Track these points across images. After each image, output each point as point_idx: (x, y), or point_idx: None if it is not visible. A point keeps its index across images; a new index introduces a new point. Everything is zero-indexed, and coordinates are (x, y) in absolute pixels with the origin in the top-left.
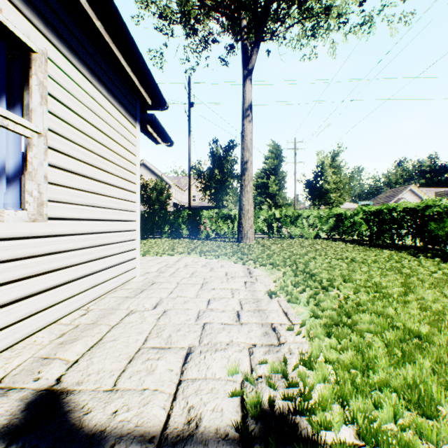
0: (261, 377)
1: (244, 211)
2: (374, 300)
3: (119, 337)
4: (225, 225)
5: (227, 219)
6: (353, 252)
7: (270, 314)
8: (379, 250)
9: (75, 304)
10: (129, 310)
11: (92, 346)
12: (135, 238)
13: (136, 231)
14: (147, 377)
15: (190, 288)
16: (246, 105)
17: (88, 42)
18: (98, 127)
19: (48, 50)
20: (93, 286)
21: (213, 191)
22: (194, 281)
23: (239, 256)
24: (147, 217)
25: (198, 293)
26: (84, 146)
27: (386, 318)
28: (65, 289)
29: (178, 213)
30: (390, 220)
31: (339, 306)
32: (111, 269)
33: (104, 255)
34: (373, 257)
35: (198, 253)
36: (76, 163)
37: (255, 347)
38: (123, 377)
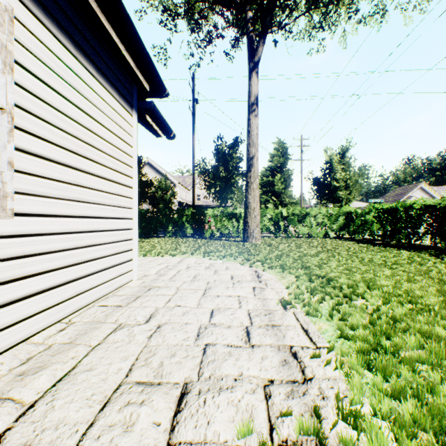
0: (286, 443)
1: (250, 209)
2: (412, 314)
3: (97, 364)
4: (230, 223)
5: (232, 218)
6: (369, 253)
7: (287, 332)
8: (397, 251)
9: (54, 317)
10: (116, 324)
11: (59, 380)
12: (131, 237)
13: (132, 230)
14: (121, 439)
15: (190, 294)
16: (252, 99)
17: (71, 9)
18: (84, 109)
19: (14, 8)
20: (78, 294)
21: (217, 189)
22: (196, 286)
23: (245, 257)
24: (150, 215)
25: (200, 302)
26: (65, 130)
27: (437, 342)
28: (39, 299)
29: (182, 212)
30: (407, 218)
31: (371, 321)
32: (101, 273)
33: (92, 258)
34: (392, 258)
35: (202, 254)
36: (55, 149)
37: (272, 385)
38: (88, 438)
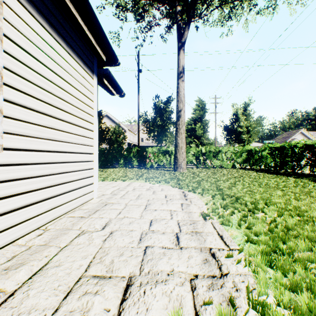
0: None
1: (179, 148)
2: (300, 224)
3: (63, 261)
4: (164, 158)
5: (166, 154)
6: (265, 179)
7: (207, 237)
8: (285, 178)
9: (34, 225)
10: (80, 230)
11: (34, 274)
12: (92, 167)
13: (93, 162)
14: None
15: (135, 209)
16: (180, 68)
17: None
18: (57, 73)
19: None
20: (52, 208)
21: (155, 133)
22: (140, 203)
23: (175, 182)
24: (108, 152)
25: (142, 214)
26: (43, 87)
27: None
28: (23, 212)
29: (130, 150)
30: (292, 154)
31: (270, 229)
32: (70, 193)
33: (63, 182)
34: (282, 183)
35: (144, 179)
36: (35, 101)
37: (196, 279)
38: None
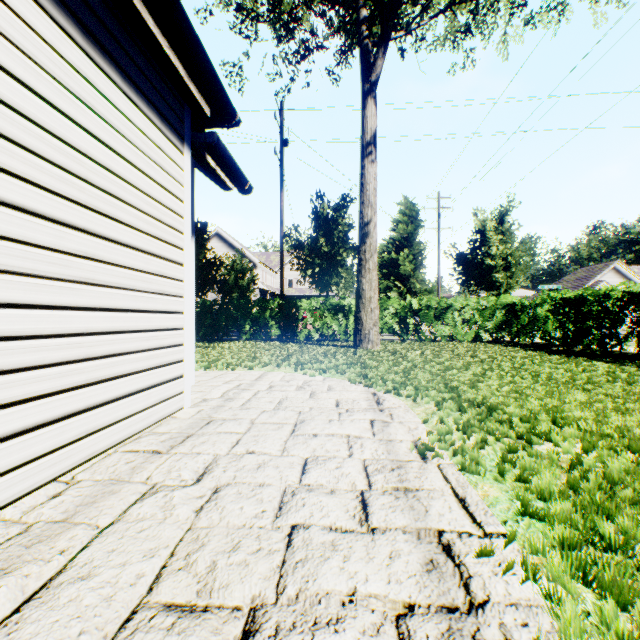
0: None
1: (364, 300)
2: (637, 471)
3: (100, 565)
4: (334, 320)
5: (338, 312)
6: (545, 365)
7: (430, 503)
8: (587, 362)
9: (45, 473)
10: (147, 485)
11: (26, 599)
12: (181, 342)
13: (183, 330)
14: None
15: (272, 432)
16: (368, 136)
17: None
18: (101, 137)
19: None
20: (89, 433)
21: (316, 270)
22: (282, 419)
23: (357, 371)
24: (218, 309)
25: (286, 445)
26: (66, 168)
27: None
28: (17, 446)
29: (265, 304)
30: (600, 312)
31: (572, 484)
32: (131, 398)
33: (115, 374)
34: (583, 374)
35: (292, 366)
36: (47, 198)
37: (411, 616)
38: None
